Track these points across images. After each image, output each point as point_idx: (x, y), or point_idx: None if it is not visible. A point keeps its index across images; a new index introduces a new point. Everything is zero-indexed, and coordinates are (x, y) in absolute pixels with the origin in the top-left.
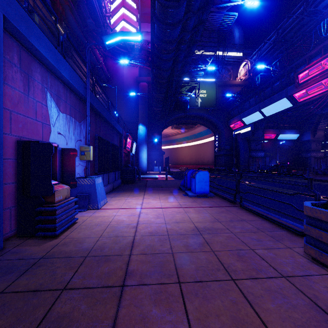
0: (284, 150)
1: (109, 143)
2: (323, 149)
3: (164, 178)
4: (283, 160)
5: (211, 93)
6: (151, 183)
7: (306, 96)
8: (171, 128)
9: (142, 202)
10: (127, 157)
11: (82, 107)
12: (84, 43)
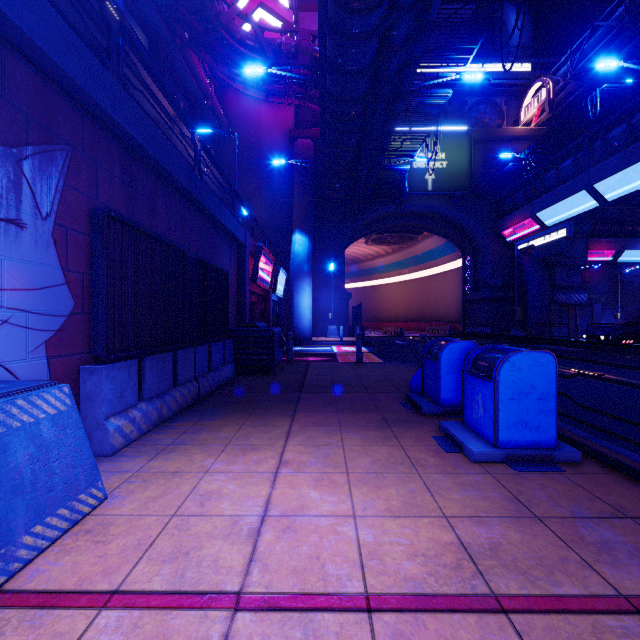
0: (634, 289)
1: (184, 256)
2: None
3: (353, 356)
4: (632, 310)
5: (458, 159)
6: (320, 373)
7: None
8: (366, 243)
9: (266, 503)
10: (264, 304)
11: (32, 90)
12: (167, 44)
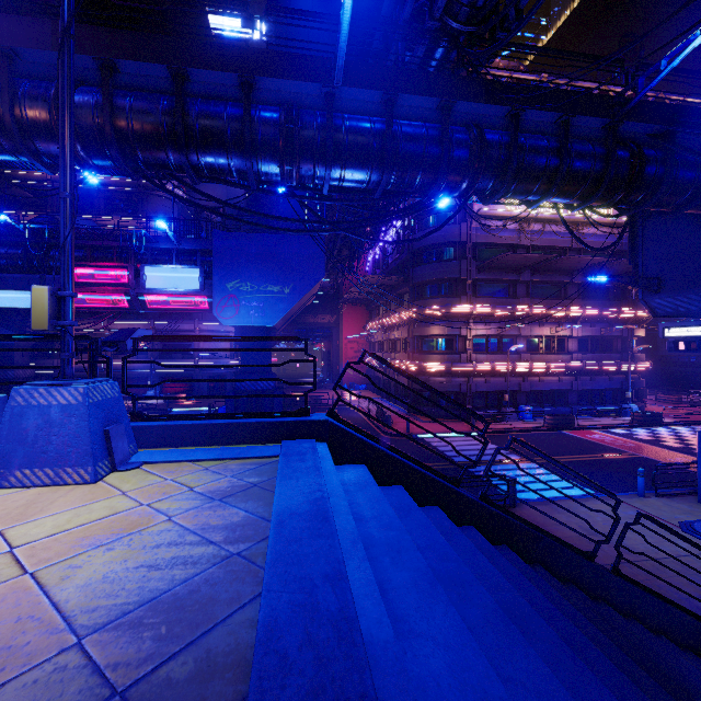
0: None
1: None
2: (32, 361)
3: None
4: None
5: None
6: None
7: (81, 303)
8: None
9: None
10: None
11: None
12: None
